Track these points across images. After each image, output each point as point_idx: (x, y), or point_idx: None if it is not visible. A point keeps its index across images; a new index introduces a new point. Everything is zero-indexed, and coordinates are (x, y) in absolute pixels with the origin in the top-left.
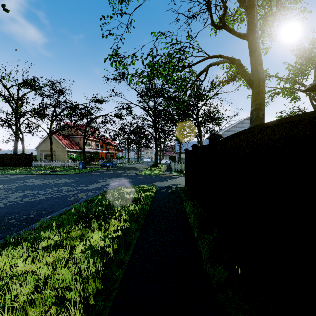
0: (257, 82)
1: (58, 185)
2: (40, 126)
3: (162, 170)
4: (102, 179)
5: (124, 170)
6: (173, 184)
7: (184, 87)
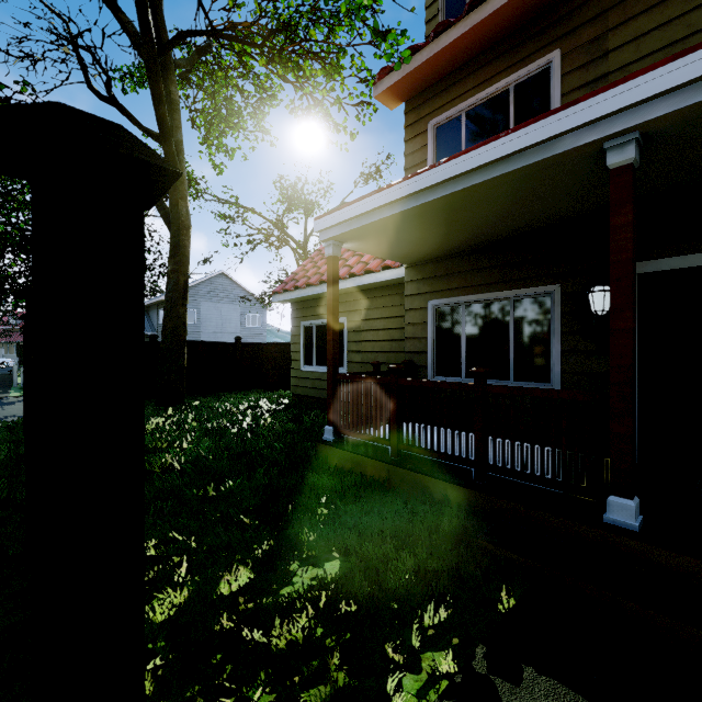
0: (178, 226)
1: None
2: None
3: None
4: None
5: None
6: None
7: None
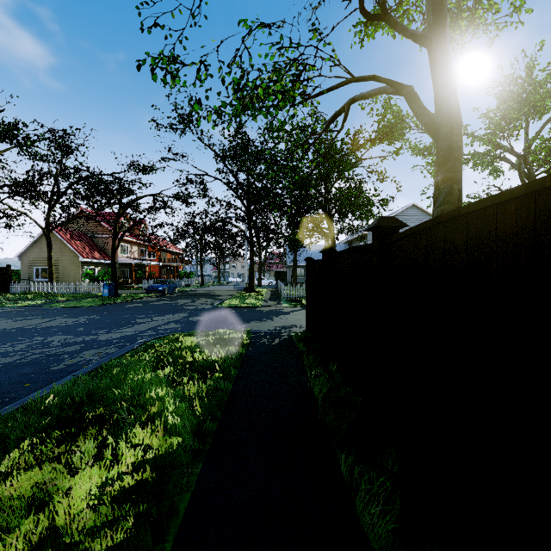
0: (449, 127)
1: (46, 333)
2: (25, 213)
3: (263, 298)
4: (145, 318)
5: (192, 298)
6: (283, 326)
7: (304, 142)
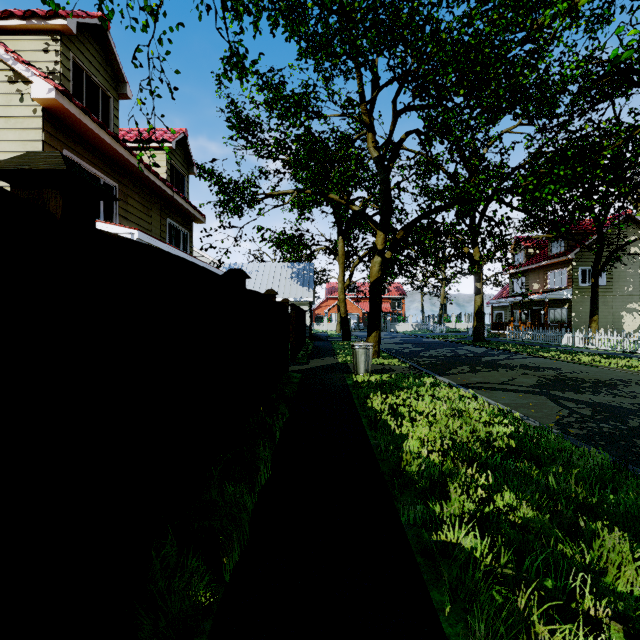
0: None
1: None
2: None
3: None
4: None
5: None
6: None
7: None
